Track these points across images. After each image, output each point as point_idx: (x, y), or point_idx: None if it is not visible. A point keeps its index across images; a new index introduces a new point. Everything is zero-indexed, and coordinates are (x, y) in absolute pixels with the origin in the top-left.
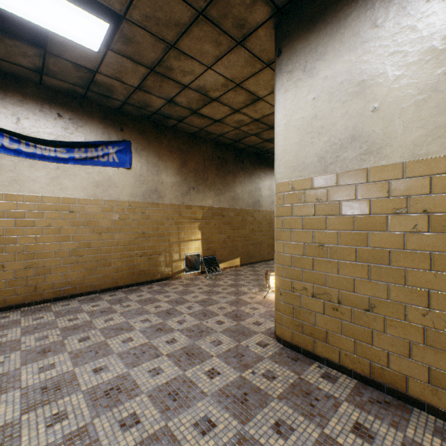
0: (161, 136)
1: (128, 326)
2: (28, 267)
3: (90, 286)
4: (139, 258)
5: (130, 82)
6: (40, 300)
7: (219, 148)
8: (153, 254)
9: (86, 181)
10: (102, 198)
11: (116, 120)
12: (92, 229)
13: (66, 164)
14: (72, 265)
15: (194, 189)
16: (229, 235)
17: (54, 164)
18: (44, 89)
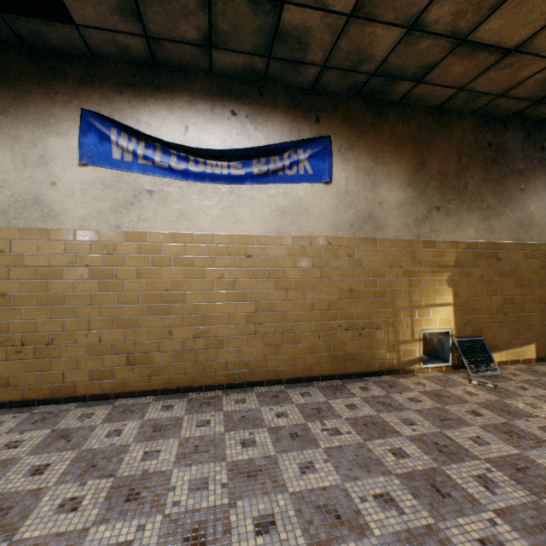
0: (379, 120)
1: (349, 509)
2: (197, 335)
3: (273, 372)
4: (342, 333)
5: (339, 3)
6: (210, 385)
7: (488, 127)
8: (366, 326)
9: (267, 208)
10: (289, 234)
11: (308, 107)
12: (275, 283)
13: (241, 184)
14: (249, 338)
15: (439, 209)
16: (511, 298)
17: (226, 186)
18: (215, 79)
